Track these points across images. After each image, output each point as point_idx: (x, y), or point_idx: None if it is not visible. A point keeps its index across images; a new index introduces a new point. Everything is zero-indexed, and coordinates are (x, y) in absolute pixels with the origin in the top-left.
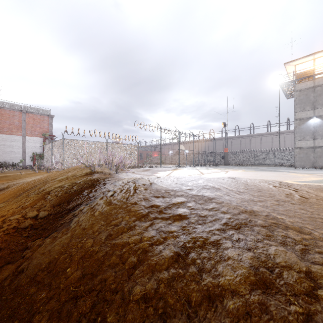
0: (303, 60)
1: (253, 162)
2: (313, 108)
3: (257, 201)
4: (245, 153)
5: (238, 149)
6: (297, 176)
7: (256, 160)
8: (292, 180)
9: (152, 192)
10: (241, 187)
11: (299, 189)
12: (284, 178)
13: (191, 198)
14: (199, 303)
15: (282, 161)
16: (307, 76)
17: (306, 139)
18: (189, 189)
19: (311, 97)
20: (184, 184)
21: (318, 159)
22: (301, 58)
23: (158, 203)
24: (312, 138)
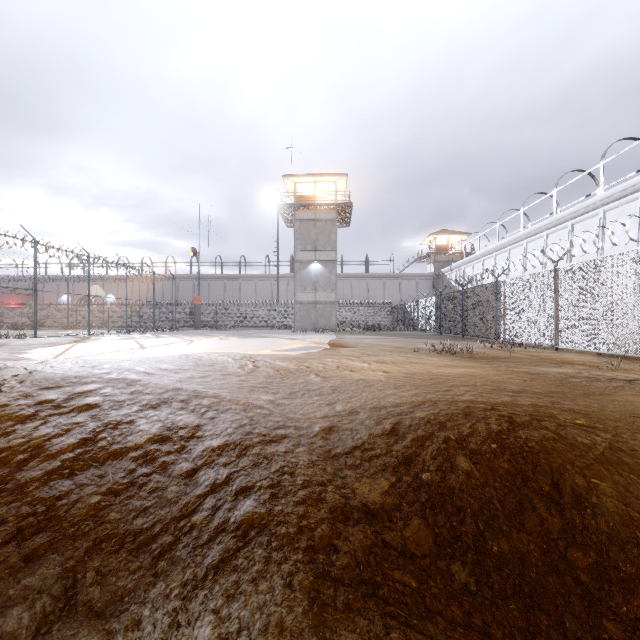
0: (304, 179)
1: (243, 322)
2: (315, 249)
3: (199, 377)
4: (231, 307)
5: (221, 299)
6: (283, 343)
7: (249, 319)
8: (273, 349)
9: (36, 382)
10: (189, 363)
11: (260, 359)
12: (266, 348)
13: (107, 381)
14: (107, 457)
15: (283, 320)
16: (307, 203)
17: (308, 290)
18: (105, 372)
19: (313, 233)
20: (98, 366)
21: (319, 319)
22: (302, 176)
23: (51, 395)
24: (313, 289)
